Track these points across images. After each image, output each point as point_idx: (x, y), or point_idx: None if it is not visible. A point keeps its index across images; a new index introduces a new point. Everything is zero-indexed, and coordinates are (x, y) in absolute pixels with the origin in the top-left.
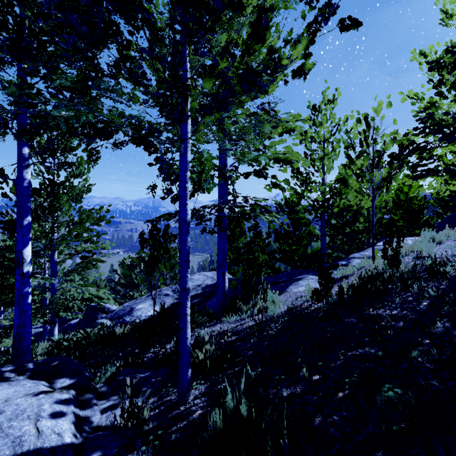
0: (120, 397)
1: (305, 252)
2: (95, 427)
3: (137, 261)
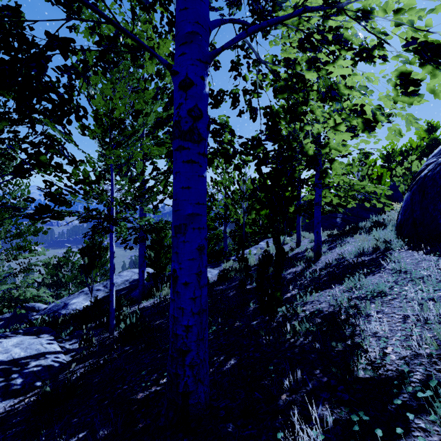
0: (78, 339)
1: (214, 249)
2: (68, 349)
3: (64, 260)
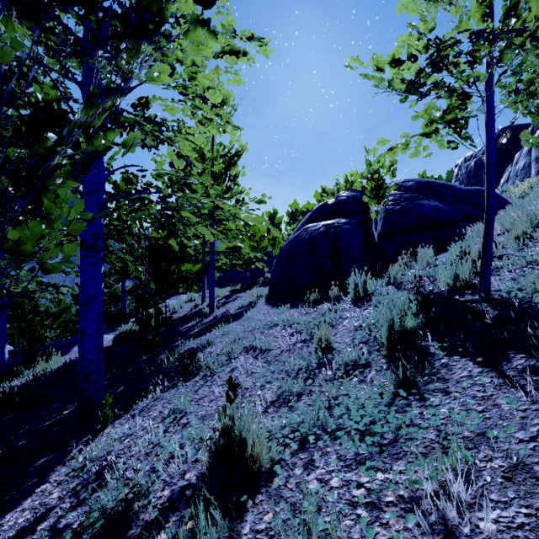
0: None
1: (109, 311)
2: None
3: None
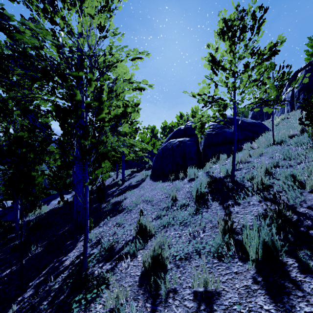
0: None
1: (65, 182)
2: None
3: None
